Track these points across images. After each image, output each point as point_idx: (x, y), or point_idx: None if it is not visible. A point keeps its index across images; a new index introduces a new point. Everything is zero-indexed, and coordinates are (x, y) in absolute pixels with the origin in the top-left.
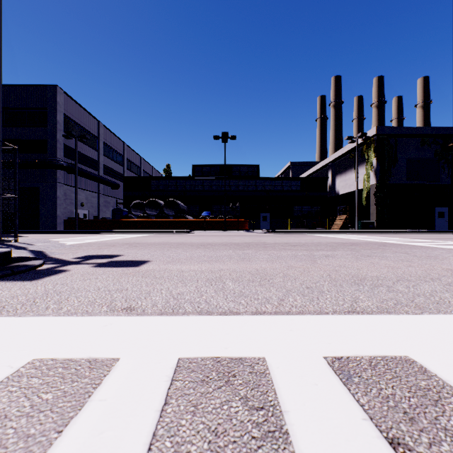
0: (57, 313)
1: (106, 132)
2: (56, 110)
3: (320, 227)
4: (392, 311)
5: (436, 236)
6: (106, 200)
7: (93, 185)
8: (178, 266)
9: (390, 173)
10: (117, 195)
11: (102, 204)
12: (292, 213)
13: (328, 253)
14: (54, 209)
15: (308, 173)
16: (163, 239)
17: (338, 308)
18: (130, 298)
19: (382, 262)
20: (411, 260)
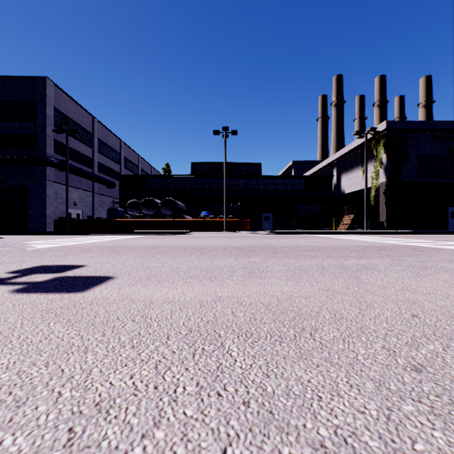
0: None
1: (101, 128)
2: (46, 103)
3: (325, 228)
4: None
5: None
6: (101, 200)
7: (87, 184)
8: (150, 290)
9: (400, 170)
10: (114, 194)
11: (97, 203)
12: (296, 213)
13: (361, 262)
14: (44, 209)
15: (311, 171)
16: (155, 241)
17: None
18: None
19: None
20: None
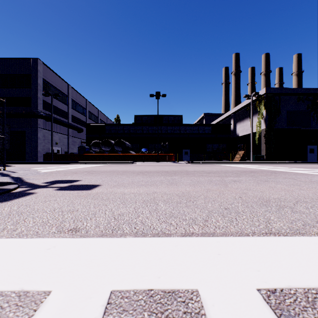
0: (10, 235)
1: (73, 91)
2: (37, 76)
3: (225, 159)
4: (304, 232)
5: (309, 165)
6: (73, 140)
7: (64, 130)
8: (122, 189)
9: (275, 121)
10: (82, 136)
11: (70, 143)
12: (205, 149)
13: (235, 178)
14: (36, 147)
15: (216, 121)
16: (113, 168)
17: (256, 230)
18: (78, 219)
19: (278, 186)
20: (300, 184)
